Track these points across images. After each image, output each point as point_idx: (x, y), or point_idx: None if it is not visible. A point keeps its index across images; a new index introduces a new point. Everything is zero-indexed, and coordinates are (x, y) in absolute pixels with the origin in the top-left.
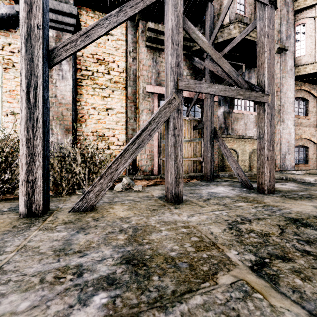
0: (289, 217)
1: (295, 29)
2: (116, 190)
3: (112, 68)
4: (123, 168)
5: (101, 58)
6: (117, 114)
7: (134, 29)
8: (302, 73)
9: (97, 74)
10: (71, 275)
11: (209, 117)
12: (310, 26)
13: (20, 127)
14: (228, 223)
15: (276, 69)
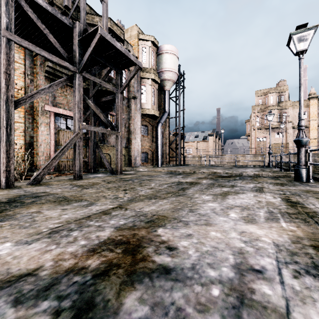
0: (121, 178)
1: (142, 87)
2: None
3: None
4: (55, 164)
5: None
6: (15, 123)
7: (32, 58)
8: (144, 112)
9: None
10: (63, 188)
11: (93, 135)
12: (148, 89)
13: (2, 144)
14: (102, 180)
15: (132, 108)
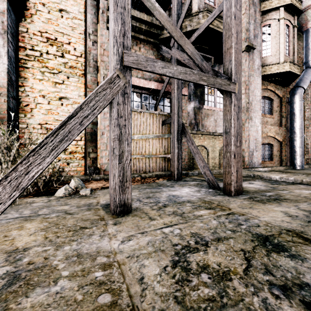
0: (257, 233)
1: (262, 30)
2: (56, 196)
3: (66, 50)
4: (37, 170)
5: (52, 37)
6: (73, 104)
7: (94, 9)
8: (268, 72)
9: (47, 56)
10: None
11: (176, 111)
12: (275, 28)
13: None
14: (174, 251)
15: (245, 66)
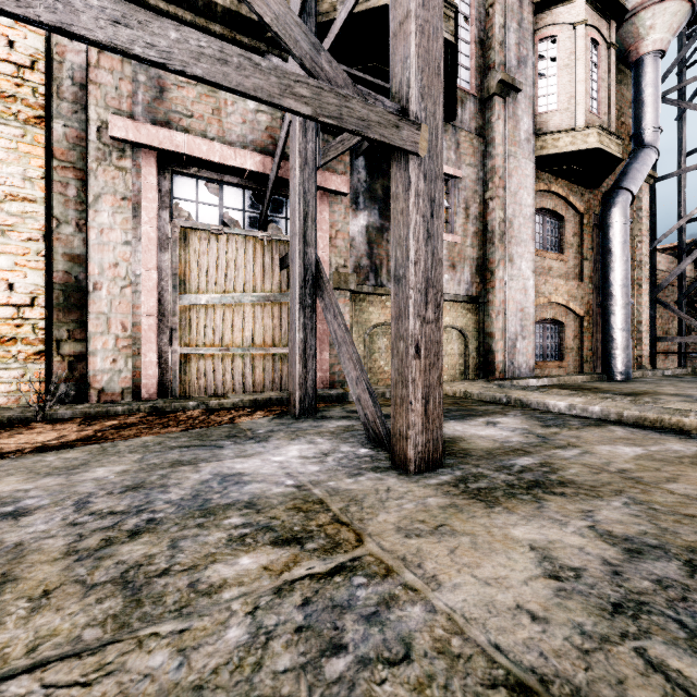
0: None
1: (538, 49)
2: None
3: None
4: None
5: None
6: (6, 201)
7: None
8: (552, 150)
9: None
10: None
11: (298, 226)
12: (567, 45)
13: None
14: None
15: (496, 132)
